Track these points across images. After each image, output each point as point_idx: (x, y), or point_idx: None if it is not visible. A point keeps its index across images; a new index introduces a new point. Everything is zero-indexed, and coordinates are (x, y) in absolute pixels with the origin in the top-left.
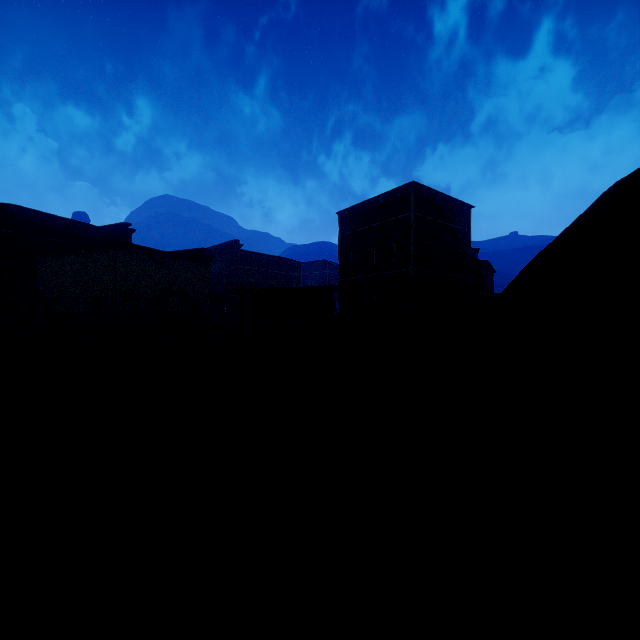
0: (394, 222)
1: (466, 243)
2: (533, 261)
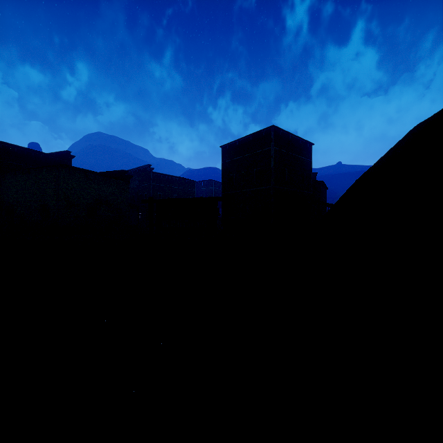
0: (260, 153)
1: (309, 169)
2: (358, 180)
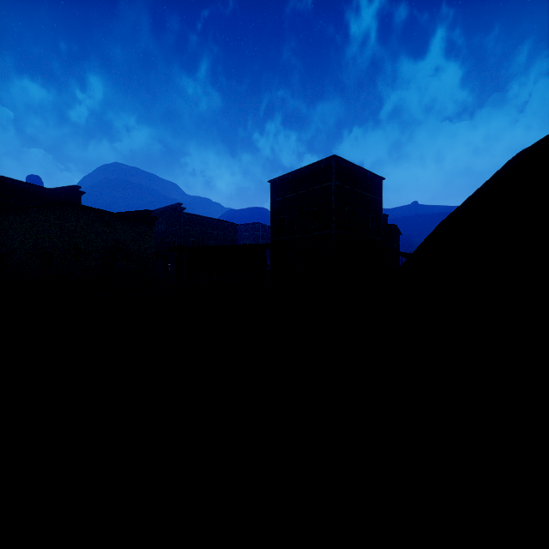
0: (318, 190)
1: (378, 209)
2: (443, 223)
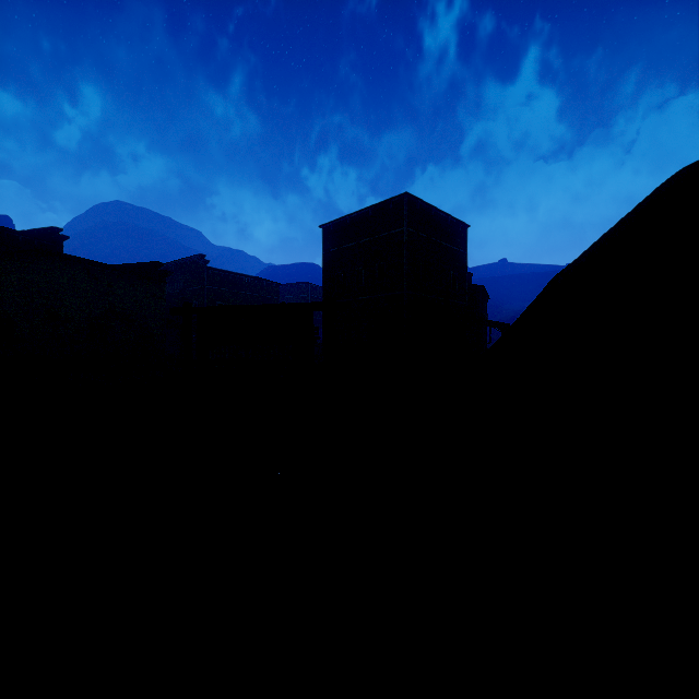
0: (385, 238)
1: (462, 265)
2: (562, 276)
